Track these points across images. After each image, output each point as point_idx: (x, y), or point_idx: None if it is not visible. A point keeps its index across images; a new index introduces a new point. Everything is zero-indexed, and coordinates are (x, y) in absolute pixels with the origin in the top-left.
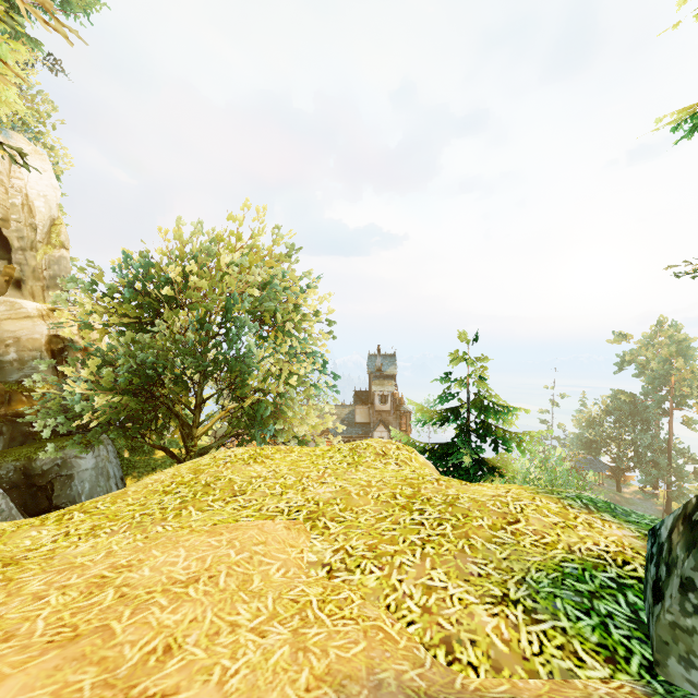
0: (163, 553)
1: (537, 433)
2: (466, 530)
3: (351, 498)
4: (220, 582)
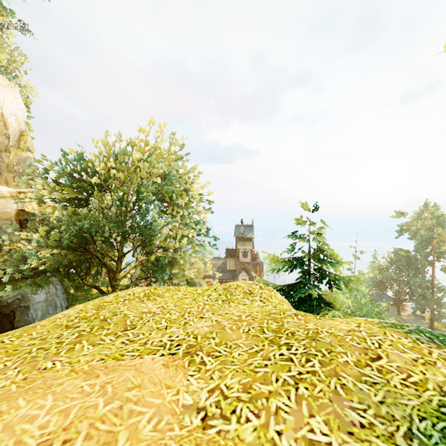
0: (28, 402)
1: (362, 276)
2: (334, 367)
3: (225, 332)
4: None
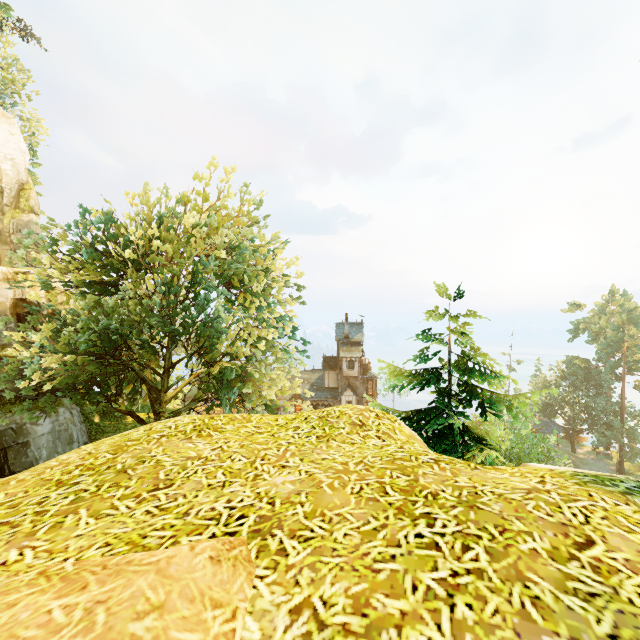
0: None
1: (531, 398)
2: (513, 562)
3: (322, 493)
4: None
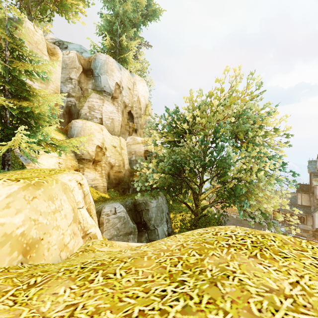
0: None
1: None
2: None
3: None
4: None
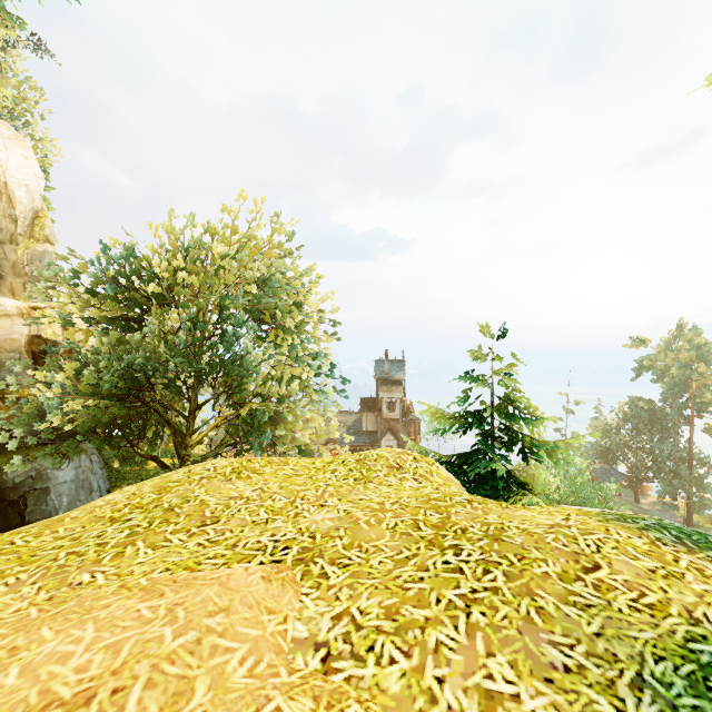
0: (56, 634)
1: (575, 441)
2: (526, 582)
3: (359, 529)
4: (129, 705)
